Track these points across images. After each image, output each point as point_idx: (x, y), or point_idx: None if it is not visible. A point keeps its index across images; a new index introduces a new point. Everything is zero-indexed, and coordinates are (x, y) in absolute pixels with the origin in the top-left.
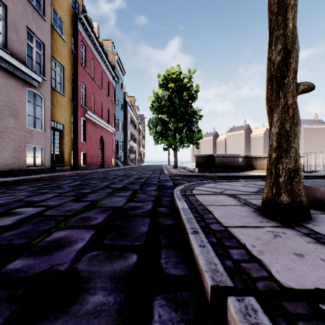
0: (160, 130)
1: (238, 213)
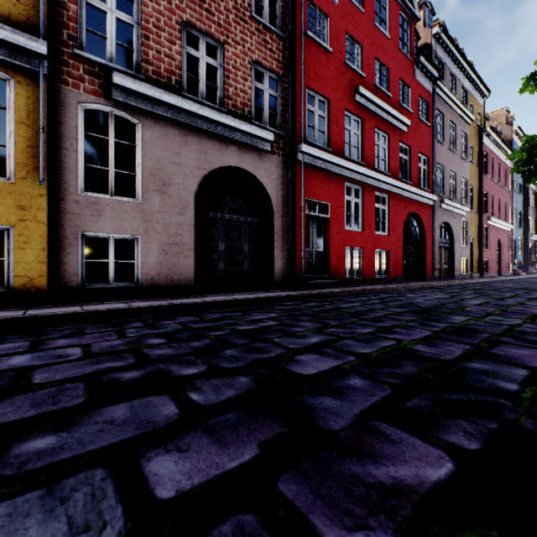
0: None
1: None
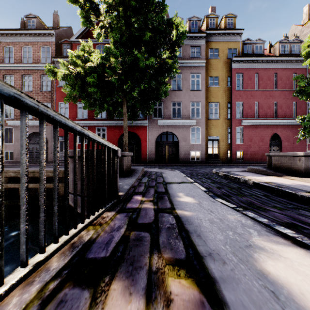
0: None
1: None
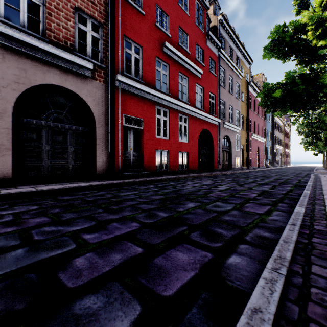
0: (310, 140)
1: (325, 175)
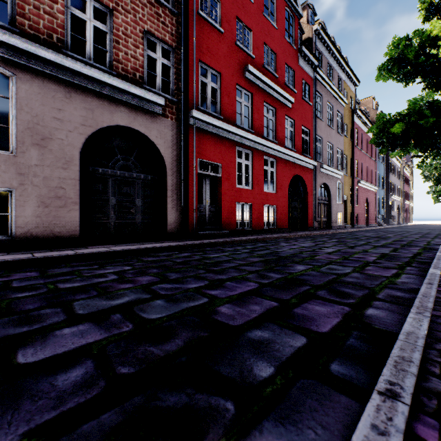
0: None
1: None
